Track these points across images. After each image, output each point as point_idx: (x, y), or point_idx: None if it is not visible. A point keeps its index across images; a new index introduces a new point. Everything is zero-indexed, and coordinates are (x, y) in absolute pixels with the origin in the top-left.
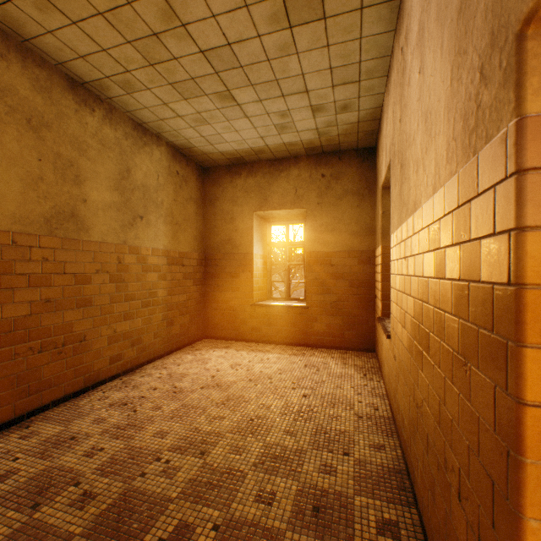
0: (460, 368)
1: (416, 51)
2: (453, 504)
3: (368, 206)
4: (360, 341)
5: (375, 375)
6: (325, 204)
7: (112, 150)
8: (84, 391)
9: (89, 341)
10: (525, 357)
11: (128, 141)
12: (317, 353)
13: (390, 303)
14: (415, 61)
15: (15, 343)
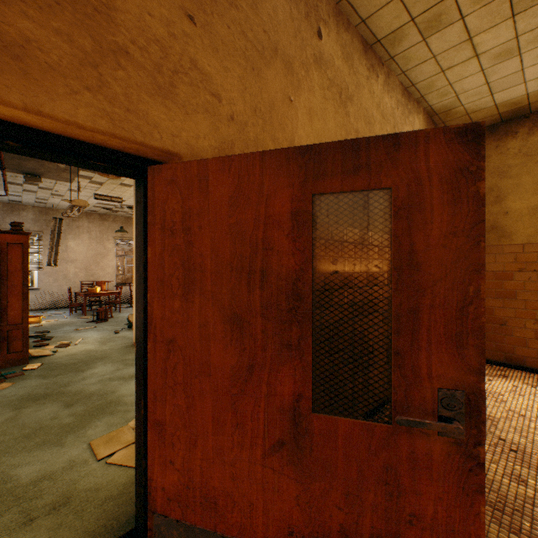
0: None
1: None
2: None
3: None
4: None
5: None
6: None
7: (388, 122)
8: (371, 413)
9: (374, 353)
10: None
11: (398, 111)
12: None
13: None
14: None
15: (332, 353)
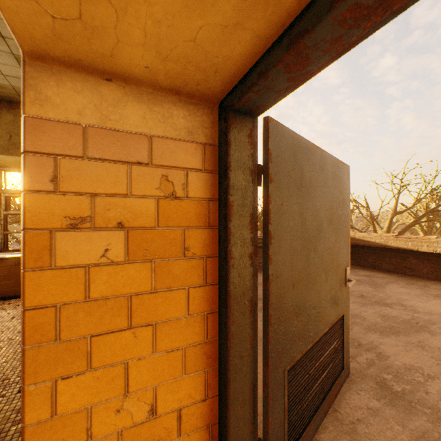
0: None
1: None
2: None
3: None
4: None
5: None
6: None
7: None
8: None
9: None
10: (26, 278)
11: None
12: None
13: None
14: None
15: None
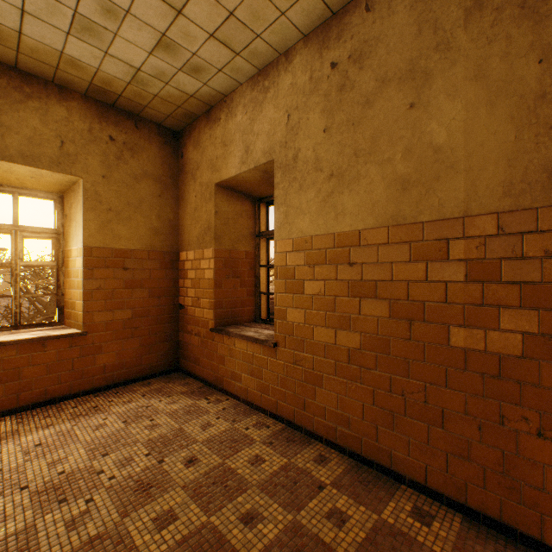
0: (542, 343)
1: (400, 85)
2: (525, 442)
3: (172, 199)
4: (163, 362)
5: (216, 394)
6: (117, 182)
7: None
8: None
9: None
10: None
11: None
12: (115, 398)
13: (278, 309)
14: (397, 92)
15: None
